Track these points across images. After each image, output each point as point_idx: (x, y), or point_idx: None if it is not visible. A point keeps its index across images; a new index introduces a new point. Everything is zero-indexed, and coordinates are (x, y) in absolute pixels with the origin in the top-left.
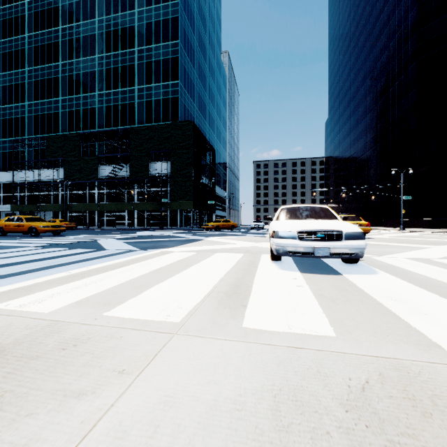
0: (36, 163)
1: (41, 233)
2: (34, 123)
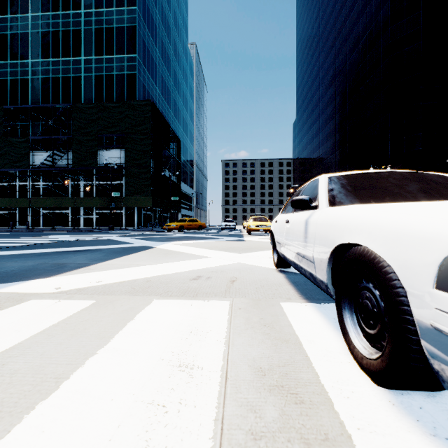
0: None
1: None
2: None
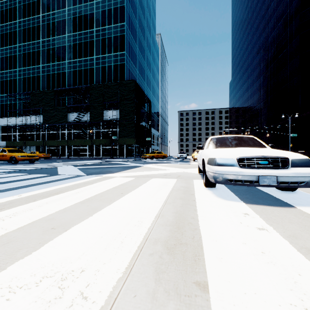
0: (24, 111)
1: (22, 161)
2: (23, 83)
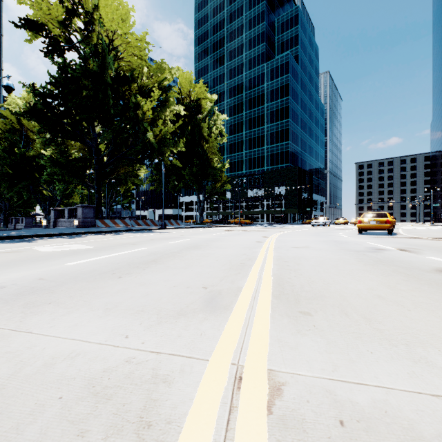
0: None
1: None
2: None
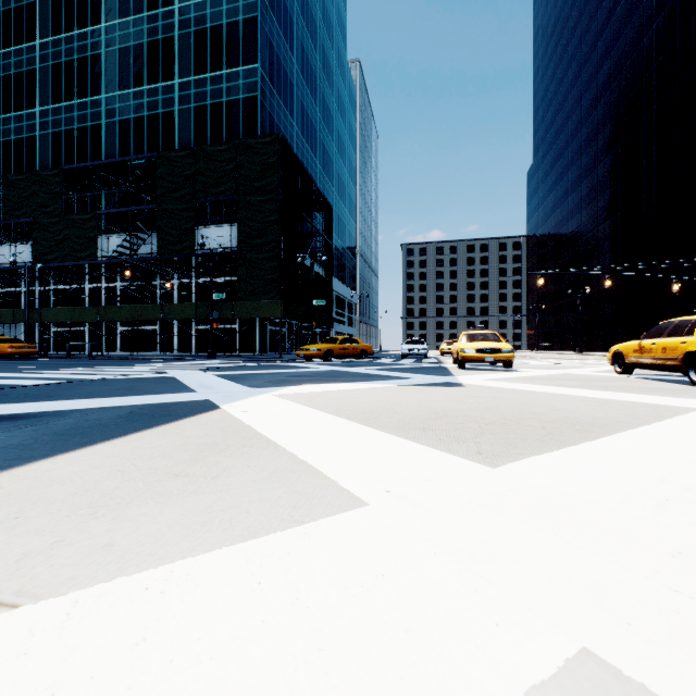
0: None
1: None
2: None
